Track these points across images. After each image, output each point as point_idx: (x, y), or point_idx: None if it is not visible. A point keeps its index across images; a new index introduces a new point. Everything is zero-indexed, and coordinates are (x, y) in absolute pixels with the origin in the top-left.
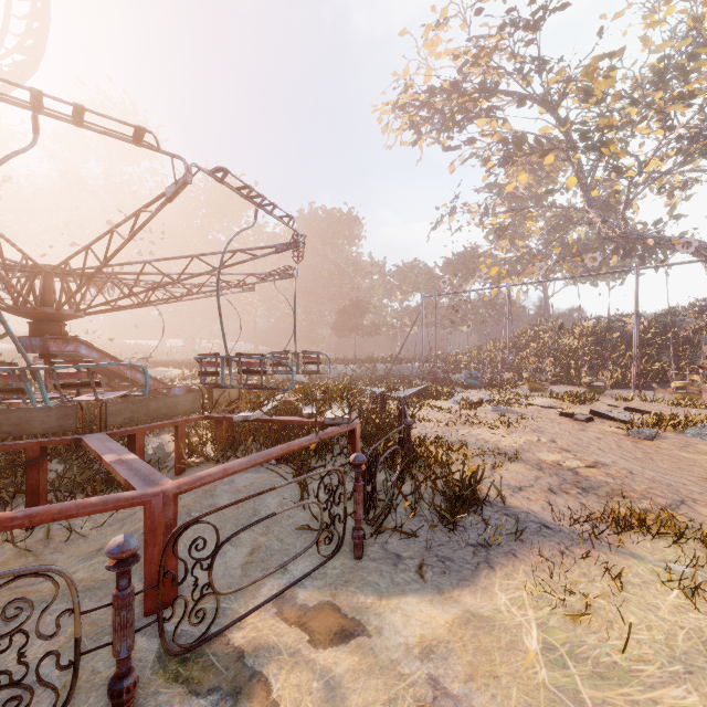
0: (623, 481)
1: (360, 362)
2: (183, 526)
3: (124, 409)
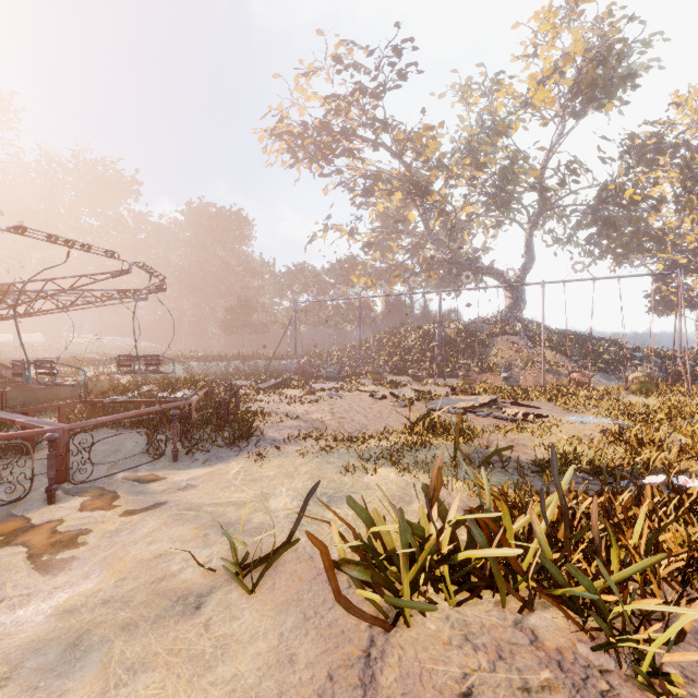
0: (343, 424)
1: (242, 359)
2: (77, 432)
3: (19, 395)
